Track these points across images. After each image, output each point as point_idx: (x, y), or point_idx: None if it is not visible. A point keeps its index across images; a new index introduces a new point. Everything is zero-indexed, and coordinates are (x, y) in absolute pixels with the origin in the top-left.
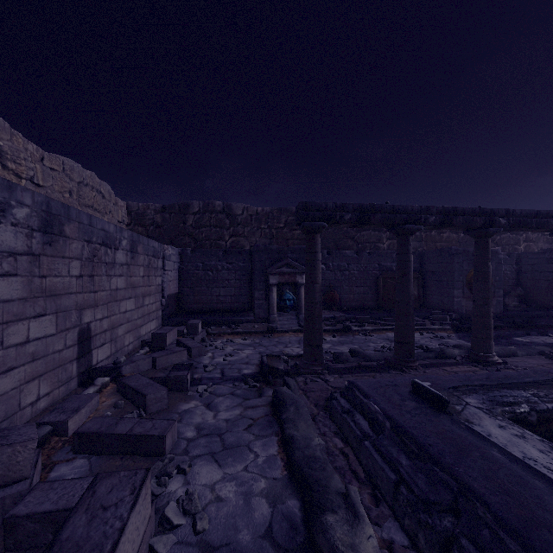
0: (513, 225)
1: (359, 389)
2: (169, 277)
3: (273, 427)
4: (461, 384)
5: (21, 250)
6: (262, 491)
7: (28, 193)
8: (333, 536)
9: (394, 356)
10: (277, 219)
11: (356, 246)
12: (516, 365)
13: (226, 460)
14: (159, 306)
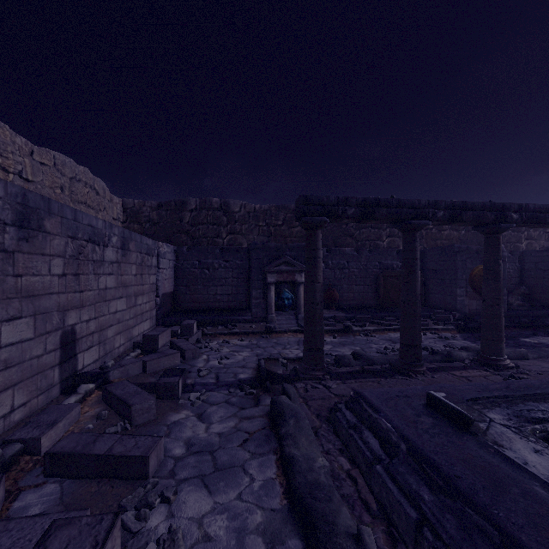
0: (526, 220)
1: (367, 401)
2: (164, 276)
3: (271, 443)
4: (480, 396)
5: None
6: (258, 526)
7: (0, 183)
8: None
9: (400, 360)
10: (275, 217)
11: (355, 244)
12: (529, 369)
13: (218, 484)
14: (153, 305)
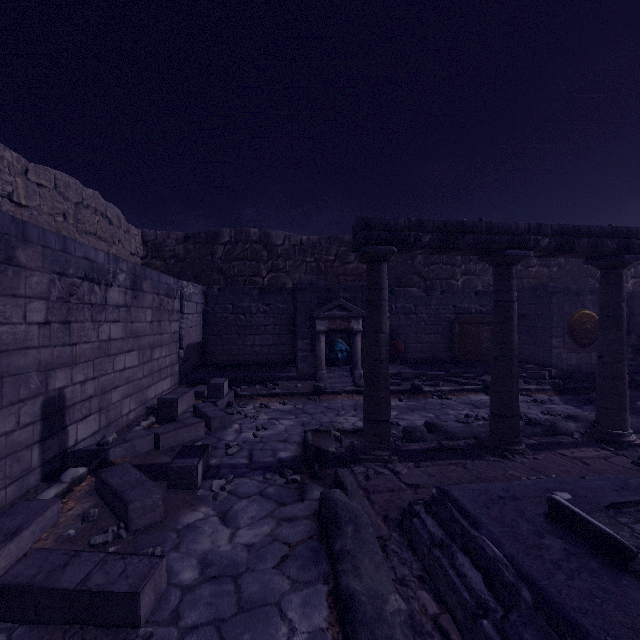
0: None
1: (459, 506)
2: (190, 322)
3: (320, 563)
4: (623, 499)
5: None
6: None
7: None
8: None
9: (490, 434)
10: (326, 251)
11: (423, 284)
12: None
13: (240, 638)
14: (175, 359)
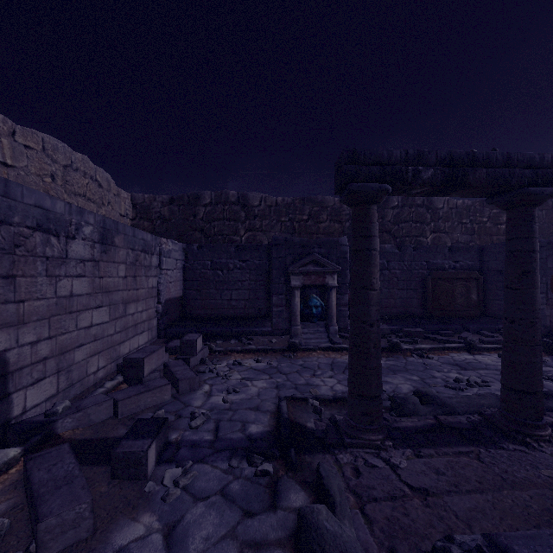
0: None
1: None
2: (169, 278)
3: None
4: None
5: None
6: None
7: None
8: None
9: (503, 413)
10: (300, 211)
11: (393, 241)
12: None
13: None
14: (153, 314)
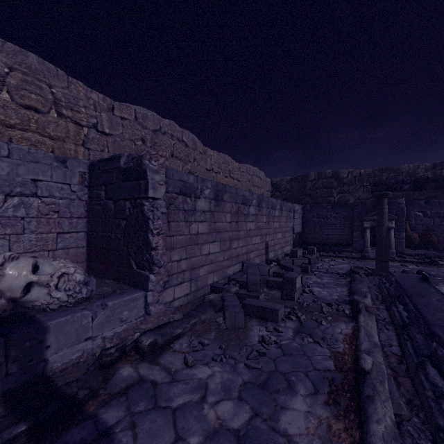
0: None
1: (392, 274)
2: (297, 222)
3: (347, 286)
4: None
5: (254, 213)
6: (336, 295)
7: (255, 194)
8: (354, 297)
9: None
10: (378, 177)
11: None
12: None
13: (324, 288)
14: (291, 238)
